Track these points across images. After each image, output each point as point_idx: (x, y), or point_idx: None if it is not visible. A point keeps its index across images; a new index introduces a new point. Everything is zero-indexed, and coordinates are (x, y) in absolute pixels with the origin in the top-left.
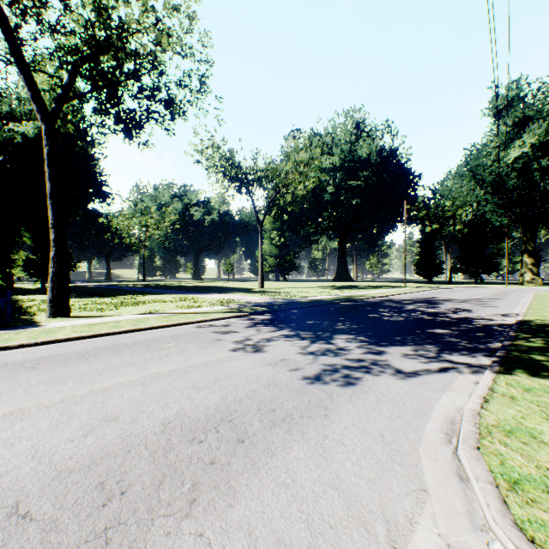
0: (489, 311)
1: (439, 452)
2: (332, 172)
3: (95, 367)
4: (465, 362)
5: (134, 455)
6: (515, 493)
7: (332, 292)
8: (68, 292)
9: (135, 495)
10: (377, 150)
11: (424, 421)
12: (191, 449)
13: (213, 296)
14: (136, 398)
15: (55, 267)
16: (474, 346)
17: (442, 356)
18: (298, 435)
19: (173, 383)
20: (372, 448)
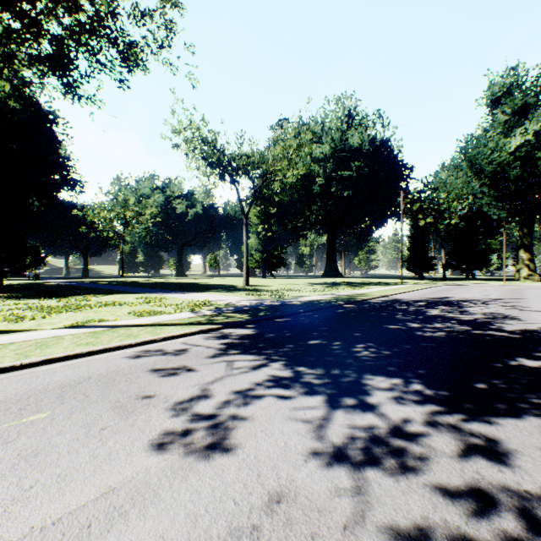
0: None
1: None
2: (322, 162)
3: None
4: None
5: None
6: None
7: (326, 291)
8: None
9: None
10: (370, 139)
11: None
12: None
13: (187, 296)
14: None
15: None
16: None
17: None
18: None
19: None
20: None
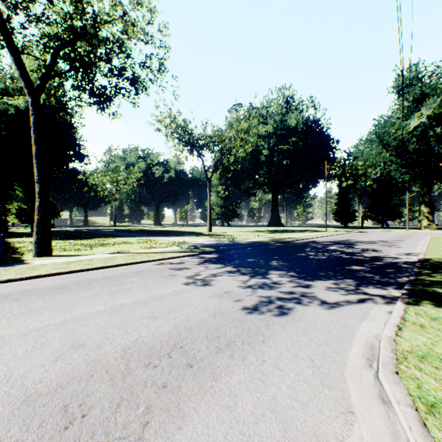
0: (395, 251)
1: (362, 376)
2: (267, 138)
3: (69, 299)
4: (379, 294)
5: (96, 380)
6: (433, 416)
7: (267, 235)
8: (50, 235)
9: (95, 418)
10: (303, 120)
11: (347, 347)
12: (146, 373)
13: (170, 238)
14: (102, 326)
15: (39, 215)
16: (385, 281)
17: (359, 289)
18: (240, 360)
19: (134, 312)
20: (304, 372)
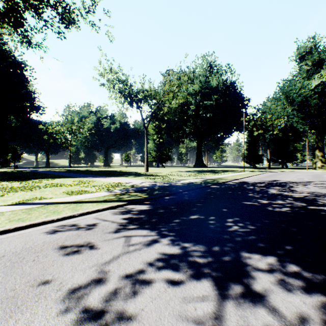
0: None
1: None
2: (194, 96)
3: None
4: None
5: None
6: None
7: (197, 176)
8: None
9: None
10: (223, 81)
11: None
12: None
13: (107, 179)
14: None
15: None
16: None
17: None
18: None
19: None
20: None
